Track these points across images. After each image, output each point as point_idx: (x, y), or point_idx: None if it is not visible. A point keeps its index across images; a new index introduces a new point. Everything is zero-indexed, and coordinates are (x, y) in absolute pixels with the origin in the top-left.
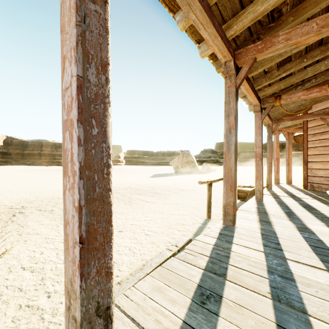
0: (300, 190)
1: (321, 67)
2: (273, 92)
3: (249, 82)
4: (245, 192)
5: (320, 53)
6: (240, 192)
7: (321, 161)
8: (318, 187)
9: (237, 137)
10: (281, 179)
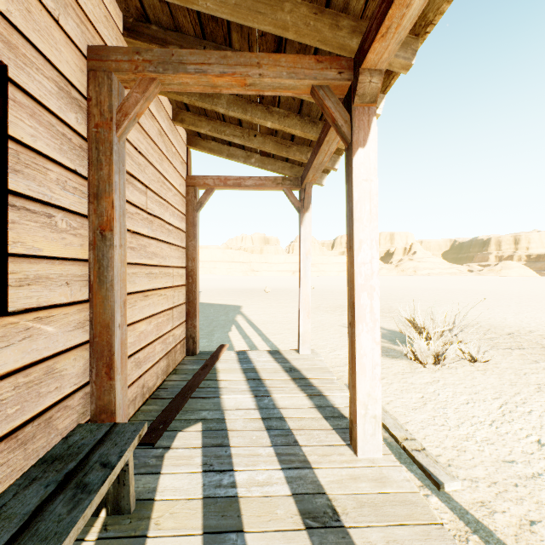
0: None
1: None
2: None
3: None
4: None
5: None
6: None
7: None
8: None
9: (354, 249)
10: None
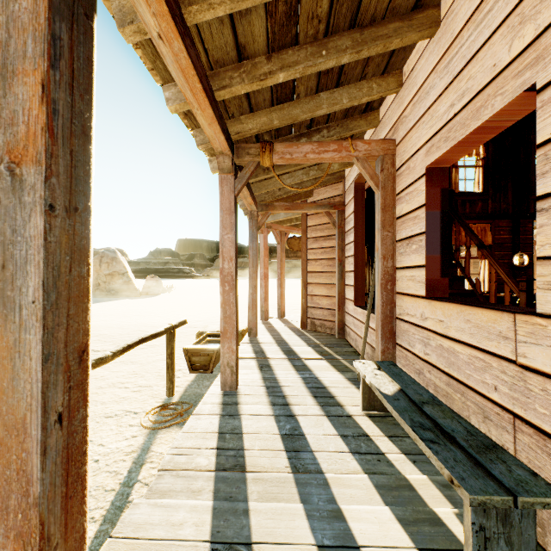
0: (299, 334)
1: (343, 99)
2: (258, 129)
3: (187, 41)
4: (207, 354)
5: (352, 45)
6: (197, 354)
7: (324, 283)
8: (322, 326)
9: (91, 221)
10: (271, 303)
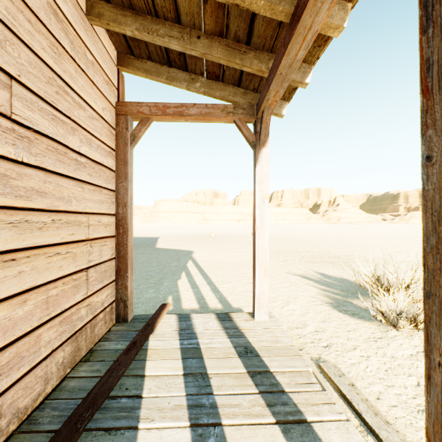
0: None
1: None
2: None
3: None
4: None
5: None
6: None
7: None
8: None
9: None
10: None
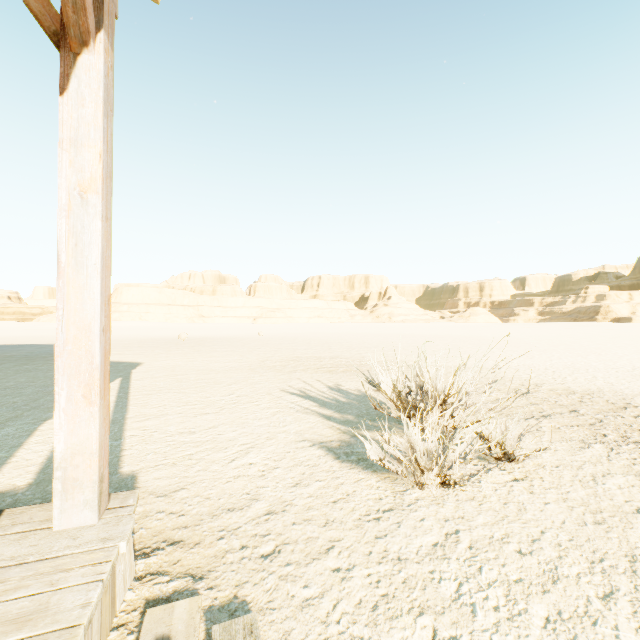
0: None
1: None
2: None
3: None
4: None
5: None
6: None
7: None
8: None
9: None
10: None
